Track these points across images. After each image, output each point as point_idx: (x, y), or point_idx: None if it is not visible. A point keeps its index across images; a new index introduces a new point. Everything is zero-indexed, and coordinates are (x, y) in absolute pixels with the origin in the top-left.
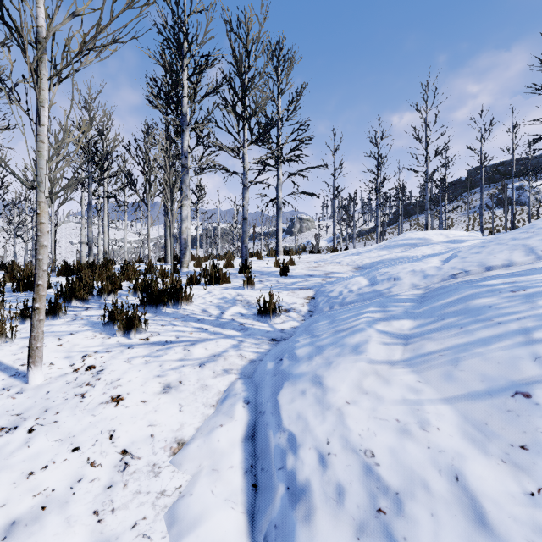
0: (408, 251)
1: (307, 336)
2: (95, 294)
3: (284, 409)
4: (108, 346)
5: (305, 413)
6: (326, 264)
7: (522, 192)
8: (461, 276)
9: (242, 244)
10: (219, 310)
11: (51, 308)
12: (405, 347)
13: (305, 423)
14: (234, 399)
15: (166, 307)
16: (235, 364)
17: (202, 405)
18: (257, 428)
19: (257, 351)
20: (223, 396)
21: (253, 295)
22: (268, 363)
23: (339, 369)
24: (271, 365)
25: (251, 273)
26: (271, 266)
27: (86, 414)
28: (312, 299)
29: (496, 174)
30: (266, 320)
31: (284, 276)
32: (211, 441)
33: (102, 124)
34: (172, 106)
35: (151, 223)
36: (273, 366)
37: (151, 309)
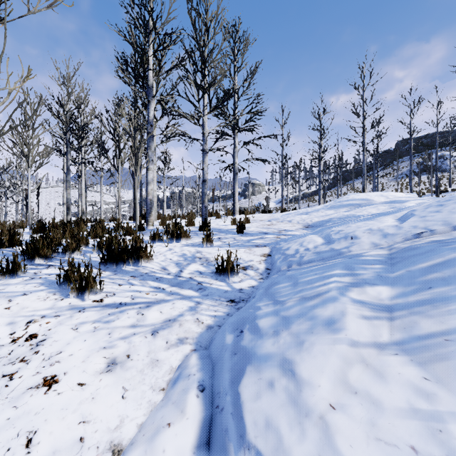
0: (354, 211)
1: (269, 302)
2: (61, 251)
3: (248, 409)
4: (58, 310)
5: (275, 419)
6: (278, 222)
7: (442, 161)
8: (425, 235)
9: (202, 204)
10: (178, 268)
11: (9, 267)
12: (391, 323)
13: (277, 436)
14: (186, 382)
15: (126, 265)
16: (191, 331)
17: (150, 388)
18: (214, 432)
19: (214, 315)
20: (175, 375)
21: (212, 253)
22: (226, 335)
23: (314, 353)
24: (230, 338)
25: (209, 231)
26: (228, 224)
27: (7, 406)
28: (268, 256)
29: (420, 145)
30: (224, 279)
31: (240, 233)
32: (154, 452)
33: (79, 99)
34: (140, 81)
35: (121, 186)
36: (232, 340)
37: (111, 267)
